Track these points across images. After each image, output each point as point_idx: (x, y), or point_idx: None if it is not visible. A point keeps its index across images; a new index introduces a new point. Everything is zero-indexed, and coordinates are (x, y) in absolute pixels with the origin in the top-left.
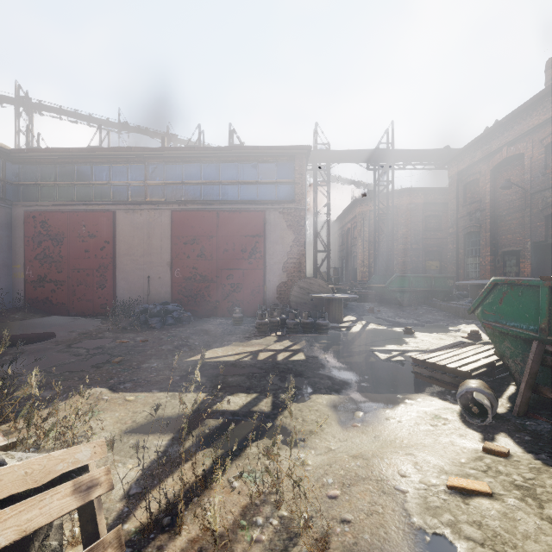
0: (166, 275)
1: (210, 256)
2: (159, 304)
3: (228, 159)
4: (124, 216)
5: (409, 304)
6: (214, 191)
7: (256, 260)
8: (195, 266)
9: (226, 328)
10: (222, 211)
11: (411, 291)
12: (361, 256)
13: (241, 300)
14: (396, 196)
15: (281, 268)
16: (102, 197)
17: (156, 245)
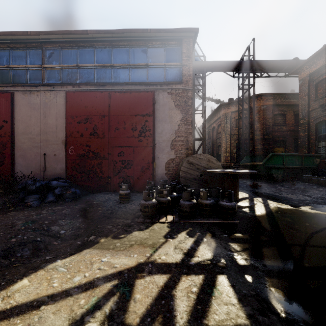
0: (61, 152)
1: (102, 134)
2: (51, 179)
3: (120, 43)
4: (22, 97)
5: (282, 179)
6: (106, 73)
7: (146, 137)
8: (88, 143)
9: (109, 206)
10: (113, 92)
11: (285, 168)
12: (225, 145)
13: (132, 176)
14: (251, 100)
15: (169, 146)
16: (2, 80)
17: (51, 124)
